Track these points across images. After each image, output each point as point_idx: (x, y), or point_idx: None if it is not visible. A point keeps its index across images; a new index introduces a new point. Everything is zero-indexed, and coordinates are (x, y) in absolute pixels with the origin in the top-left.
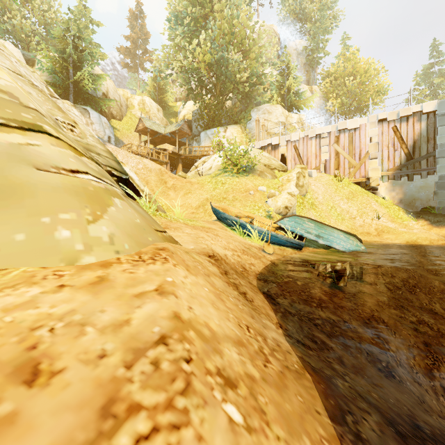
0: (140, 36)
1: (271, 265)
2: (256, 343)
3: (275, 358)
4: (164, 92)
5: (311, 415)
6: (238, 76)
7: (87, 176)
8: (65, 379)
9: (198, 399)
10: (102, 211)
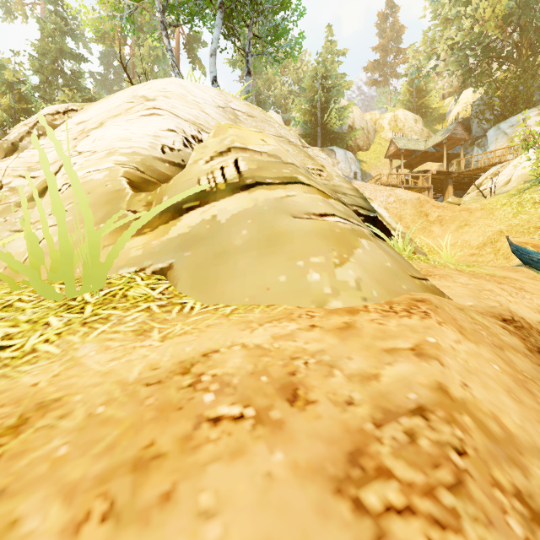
0: (391, 37)
1: None
2: None
3: None
4: (424, 93)
5: None
6: None
7: (334, 218)
8: (317, 411)
9: (476, 510)
10: (348, 254)
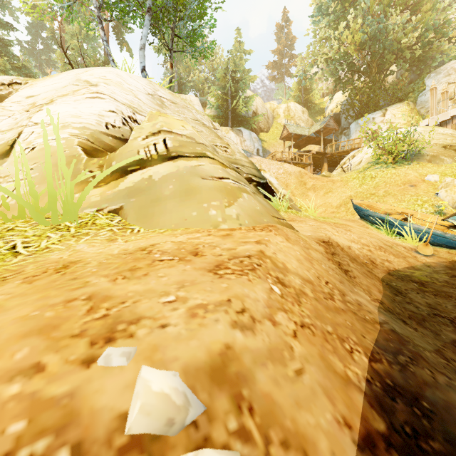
0: (286, 44)
1: (421, 266)
2: (329, 290)
3: (344, 304)
4: (309, 91)
5: (351, 331)
6: (403, 41)
7: (228, 180)
8: (206, 257)
9: (256, 275)
10: (234, 201)
